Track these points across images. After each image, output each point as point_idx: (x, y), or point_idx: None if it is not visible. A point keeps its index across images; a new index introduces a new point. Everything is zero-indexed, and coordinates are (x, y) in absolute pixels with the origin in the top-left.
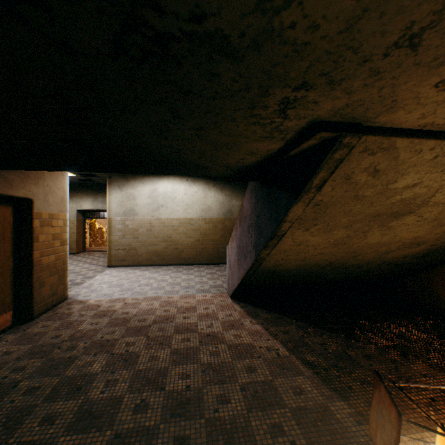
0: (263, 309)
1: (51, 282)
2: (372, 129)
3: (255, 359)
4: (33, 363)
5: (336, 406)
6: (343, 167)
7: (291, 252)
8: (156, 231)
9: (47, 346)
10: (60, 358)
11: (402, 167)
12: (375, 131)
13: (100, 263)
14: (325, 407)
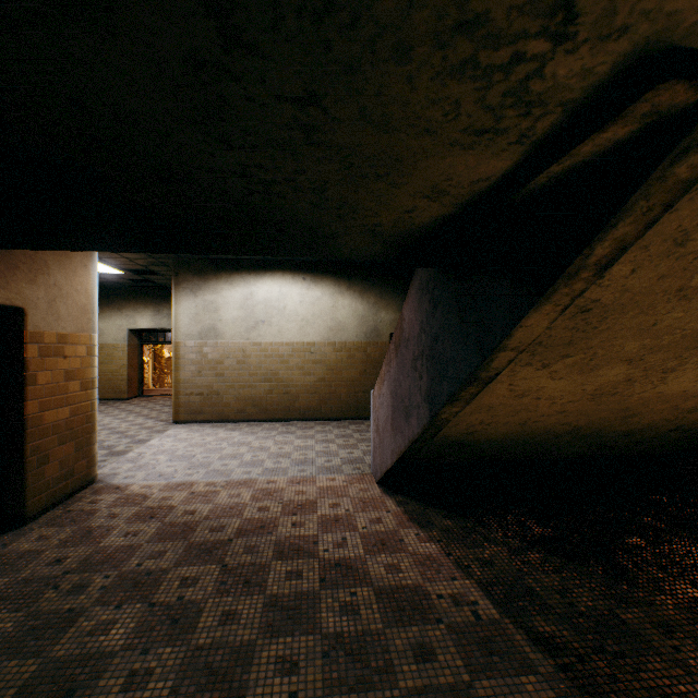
0: (439, 509)
1: (63, 455)
2: None
3: (431, 625)
4: None
5: None
6: (681, 208)
7: (502, 409)
8: (253, 364)
9: (35, 583)
10: (52, 612)
11: None
12: None
13: (162, 416)
14: None
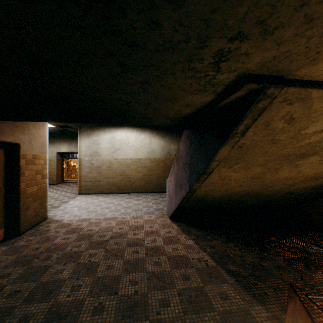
0: (195, 228)
1: (34, 206)
2: (292, 82)
3: (189, 268)
4: (16, 270)
5: (255, 310)
6: (264, 115)
7: (217, 184)
8: (114, 168)
9: (29, 256)
10: (38, 266)
11: (314, 116)
12: (294, 83)
13: (73, 191)
14: (247, 311)
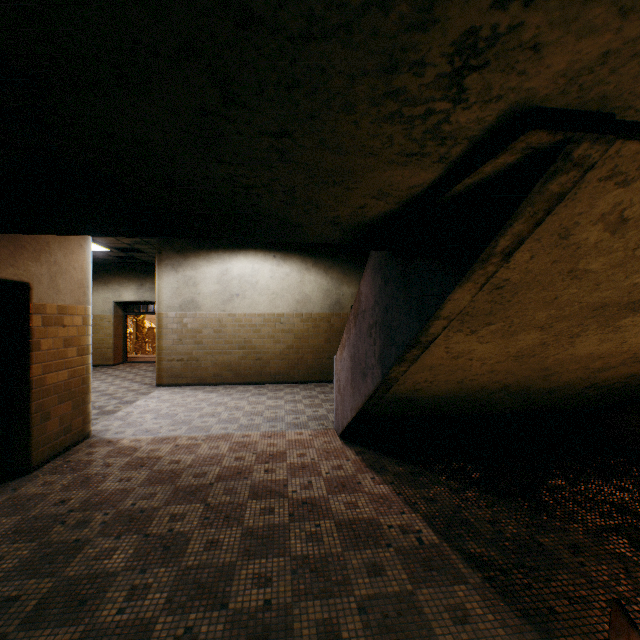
0: (392, 458)
1: (62, 412)
2: (633, 128)
3: (382, 548)
4: (15, 550)
5: None
6: (559, 212)
7: (442, 368)
8: (229, 333)
9: (44, 519)
10: (61, 542)
11: None
12: (639, 132)
13: (146, 380)
14: None
